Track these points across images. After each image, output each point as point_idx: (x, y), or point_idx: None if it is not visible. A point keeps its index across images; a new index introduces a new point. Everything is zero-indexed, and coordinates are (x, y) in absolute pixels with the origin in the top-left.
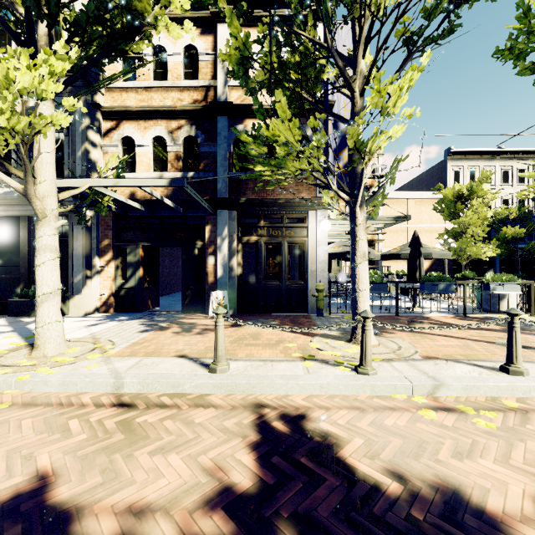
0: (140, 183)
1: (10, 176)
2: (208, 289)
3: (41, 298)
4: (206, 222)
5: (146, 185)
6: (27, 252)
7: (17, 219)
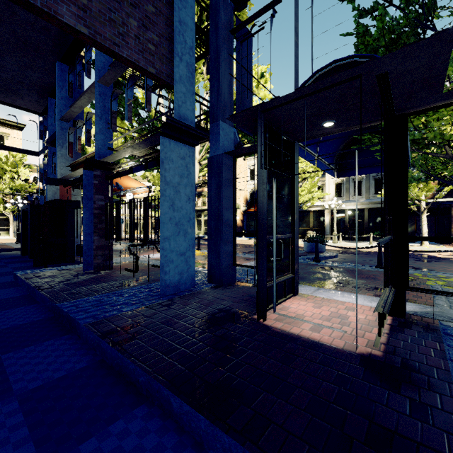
0: (445, 200)
1: (360, 195)
2: (452, 234)
3: (424, 233)
4: (451, 207)
5: (447, 200)
6: (367, 220)
7: (363, 209)
